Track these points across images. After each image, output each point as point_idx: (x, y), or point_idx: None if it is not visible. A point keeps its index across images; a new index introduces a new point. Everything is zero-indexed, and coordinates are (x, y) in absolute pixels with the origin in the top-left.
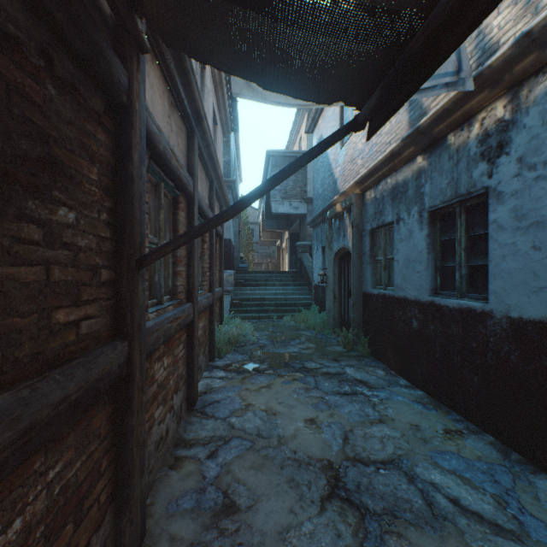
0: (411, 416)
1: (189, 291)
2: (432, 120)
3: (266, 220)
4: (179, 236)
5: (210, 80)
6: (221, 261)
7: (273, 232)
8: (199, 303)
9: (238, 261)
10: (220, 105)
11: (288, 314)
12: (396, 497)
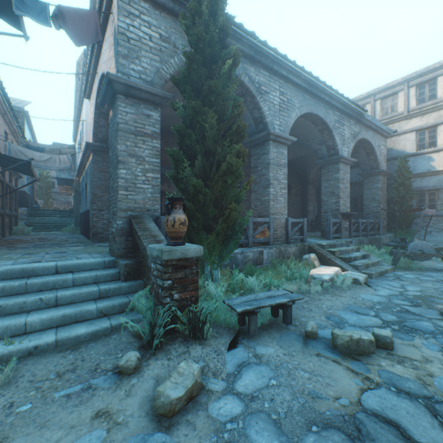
0: (71, 236)
1: (3, 207)
2: (79, 170)
3: (58, 179)
4: (5, 194)
5: (11, 135)
6: (17, 201)
7: (68, 187)
8: (6, 211)
9: (34, 204)
10: (16, 137)
11: (61, 229)
12: (50, 238)
